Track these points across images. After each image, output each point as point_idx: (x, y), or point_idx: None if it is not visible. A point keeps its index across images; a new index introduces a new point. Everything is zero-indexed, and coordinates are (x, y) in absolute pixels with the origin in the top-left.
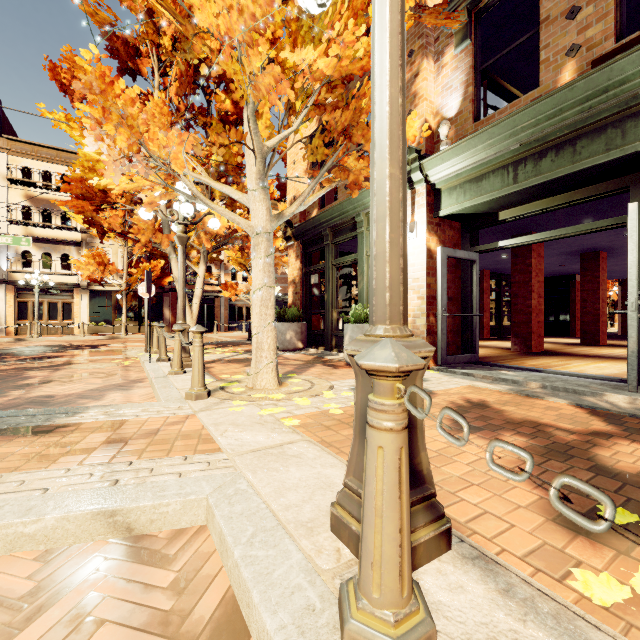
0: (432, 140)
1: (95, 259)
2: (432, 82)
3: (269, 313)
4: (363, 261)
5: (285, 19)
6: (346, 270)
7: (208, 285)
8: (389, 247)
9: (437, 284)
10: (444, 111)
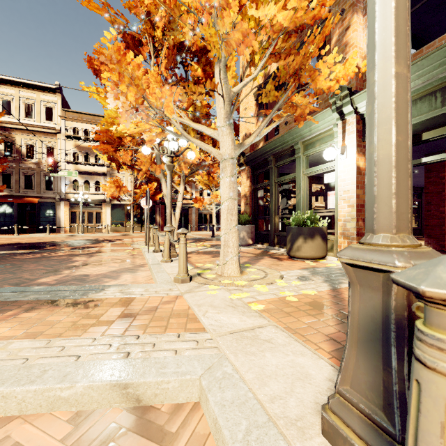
0: (361, 79)
1: (114, 184)
2: (361, 32)
3: (233, 219)
4: (300, 179)
5: None
6: (286, 186)
7: (184, 199)
8: (395, 151)
9: None
10: None
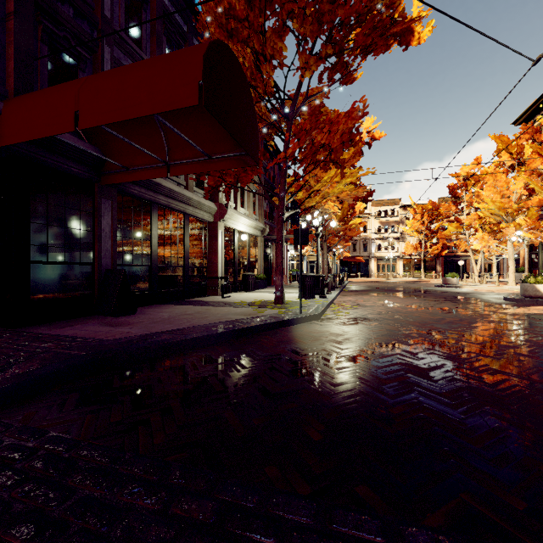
0: None
1: (413, 246)
2: None
3: (513, 271)
4: None
5: (517, 223)
6: None
7: (461, 252)
8: (526, 267)
9: None
10: None
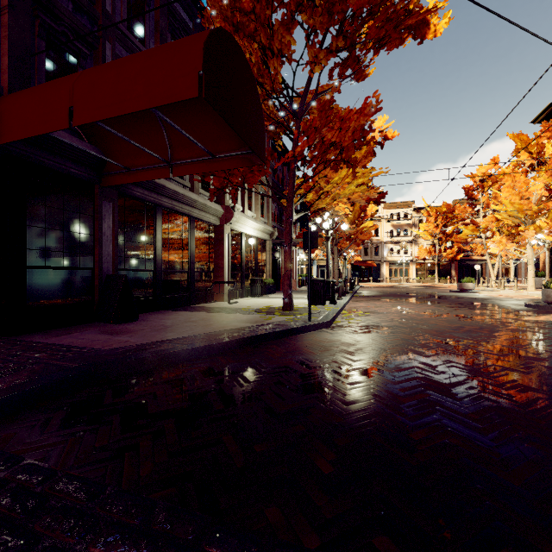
0: None
1: (427, 250)
2: None
3: (532, 275)
4: None
5: (537, 226)
6: None
7: (477, 256)
8: (547, 272)
9: None
10: None
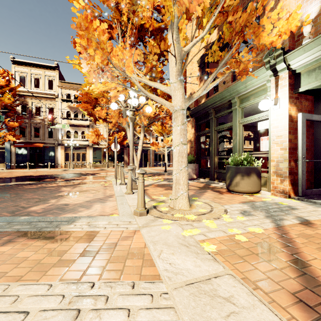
0: (293, 39)
1: (94, 133)
2: None
3: (183, 161)
4: (236, 126)
5: None
6: (224, 133)
7: (144, 144)
8: None
9: (298, 139)
10: (304, 17)
